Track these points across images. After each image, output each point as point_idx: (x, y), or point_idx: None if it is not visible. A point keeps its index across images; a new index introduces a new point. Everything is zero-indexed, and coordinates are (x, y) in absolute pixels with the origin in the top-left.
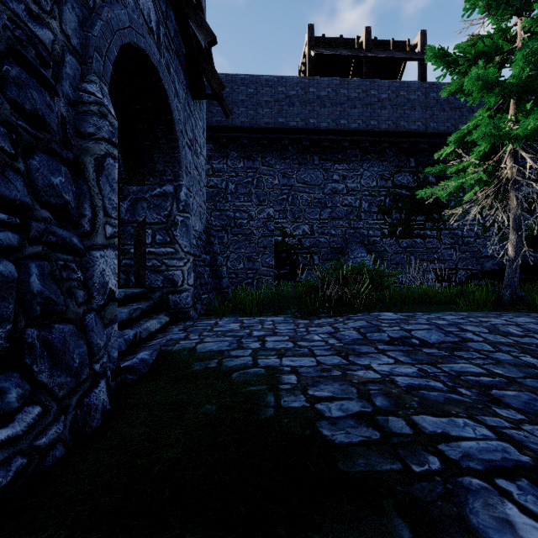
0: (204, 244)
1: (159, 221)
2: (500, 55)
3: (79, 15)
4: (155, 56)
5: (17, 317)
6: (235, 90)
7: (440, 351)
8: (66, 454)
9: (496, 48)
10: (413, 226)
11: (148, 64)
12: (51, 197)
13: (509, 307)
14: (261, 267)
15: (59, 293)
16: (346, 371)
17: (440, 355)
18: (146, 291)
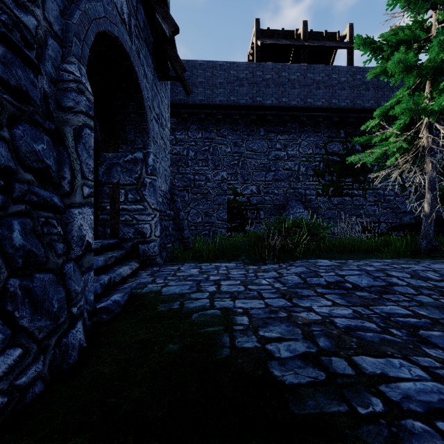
0: (169, 201)
1: (130, 182)
2: (417, 43)
3: (60, 5)
4: (127, 43)
5: (0, 269)
6: (195, 73)
7: (371, 294)
8: (45, 390)
9: (414, 37)
10: (342, 187)
11: (121, 49)
12: (34, 161)
13: (426, 255)
14: (216, 221)
15: (40, 246)
16: (291, 313)
17: (371, 297)
18: (120, 241)
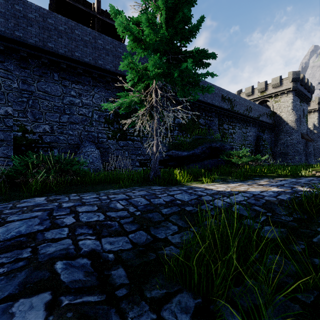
0: None
1: None
2: None
3: None
4: None
5: None
6: None
7: None
8: None
9: None
10: (127, 133)
11: None
12: None
13: (150, 182)
14: None
15: None
16: None
17: None
18: None
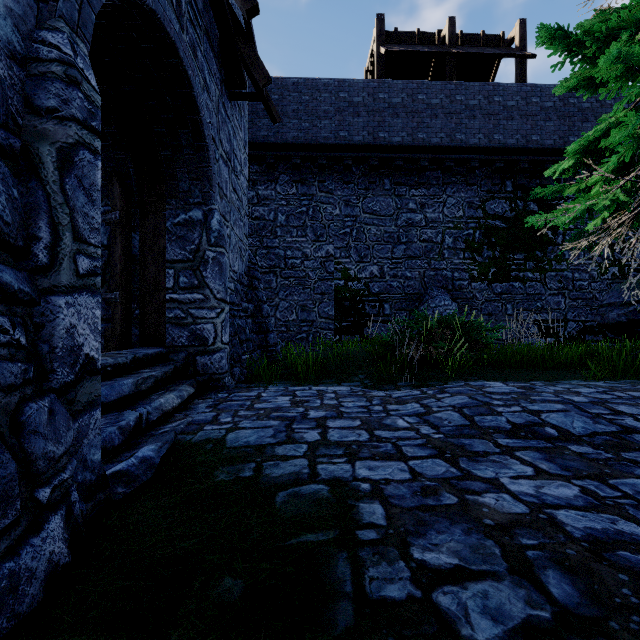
0: (246, 289)
1: (183, 258)
2: (639, 35)
3: None
4: (173, 25)
5: None
6: (286, 97)
7: (598, 451)
8: None
9: (635, 24)
10: (509, 267)
11: (162, 36)
12: None
13: None
14: (318, 319)
15: None
16: (465, 496)
17: (601, 458)
18: (166, 351)
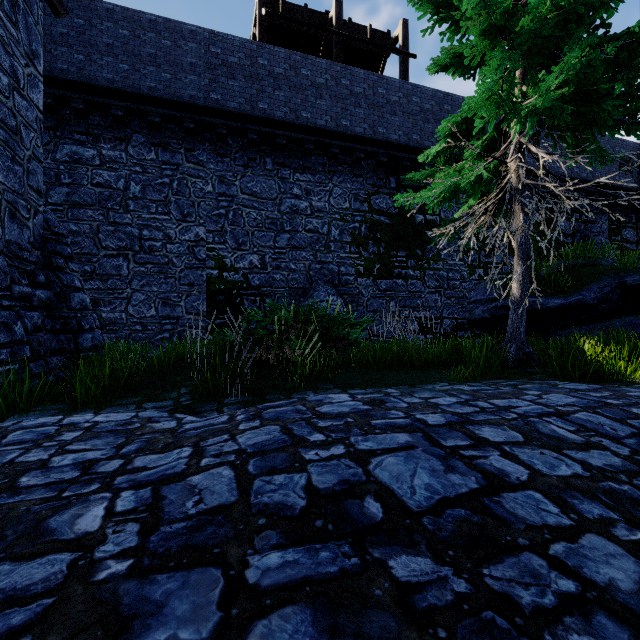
0: (33, 267)
1: None
2: None
3: None
4: None
5: None
6: (139, 36)
7: (443, 569)
8: None
9: None
10: (393, 263)
11: None
12: None
13: (518, 370)
14: (184, 315)
15: None
16: None
17: (445, 601)
18: None
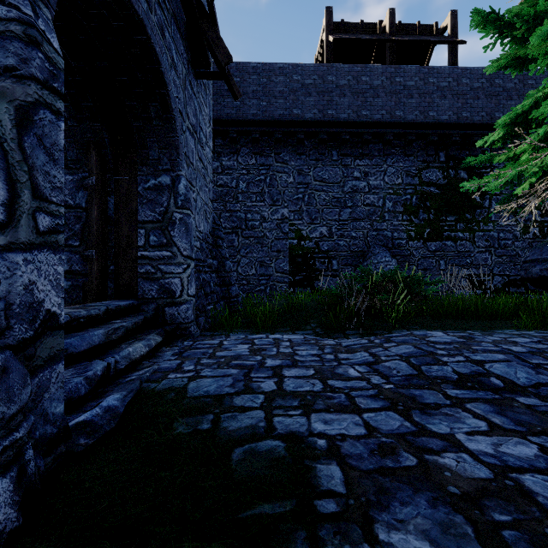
0: (211, 247)
1: (153, 219)
2: None
3: None
4: (141, 4)
5: None
6: (247, 80)
7: (546, 403)
8: None
9: None
10: (442, 227)
11: (131, 13)
12: None
13: None
14: (274, 273)
15: None
16: (424, 456)
17: None
18: (137, 303)
